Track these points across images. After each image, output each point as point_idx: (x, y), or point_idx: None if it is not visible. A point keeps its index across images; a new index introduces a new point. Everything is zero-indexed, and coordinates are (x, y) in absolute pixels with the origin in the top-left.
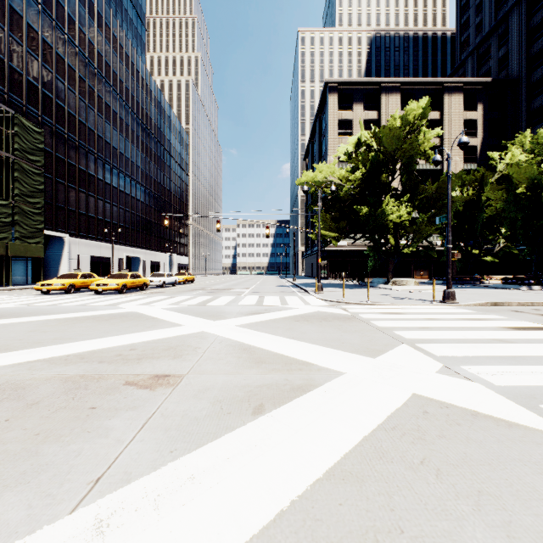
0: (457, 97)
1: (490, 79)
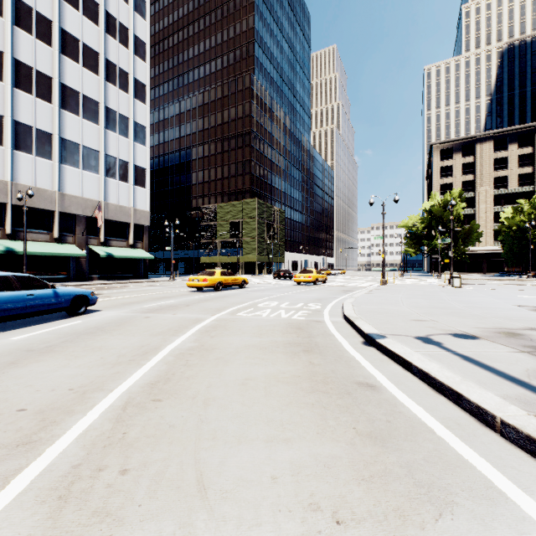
0: None
1: None
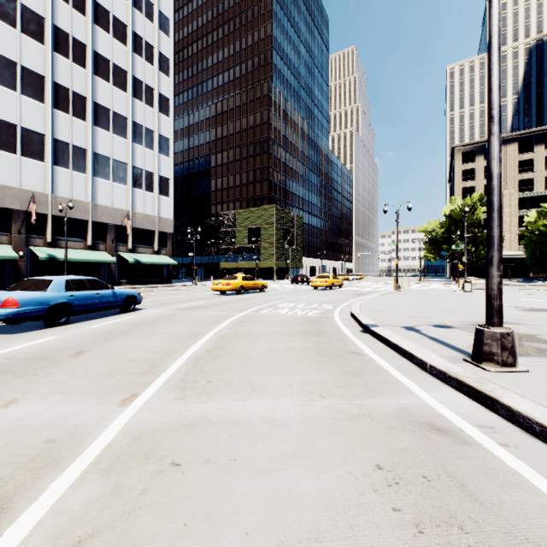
0: None
1: None
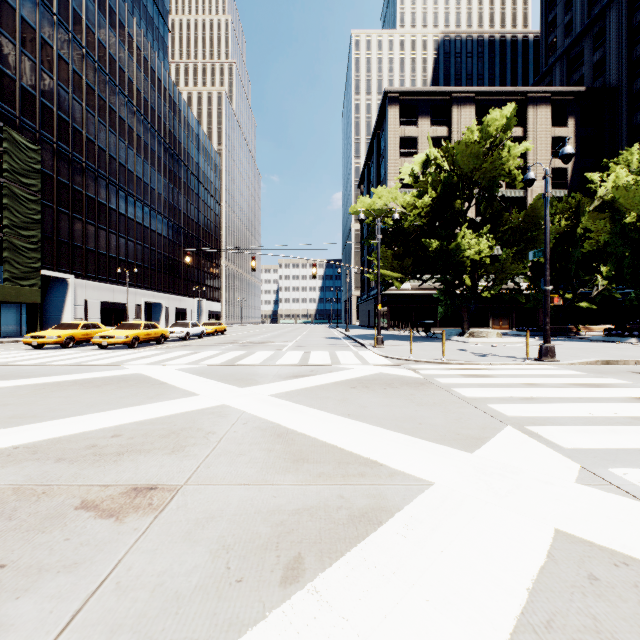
0: (544, 110)
1: (584, 88)
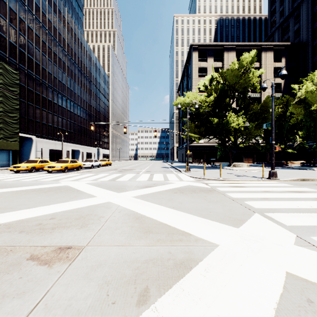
0: (270, 54)
1: (290, 43)
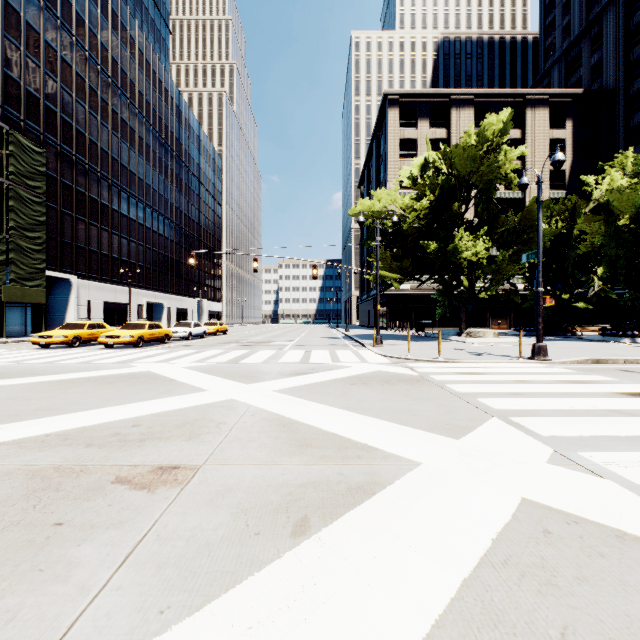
0: (542, 112)
1: (582, 90)
